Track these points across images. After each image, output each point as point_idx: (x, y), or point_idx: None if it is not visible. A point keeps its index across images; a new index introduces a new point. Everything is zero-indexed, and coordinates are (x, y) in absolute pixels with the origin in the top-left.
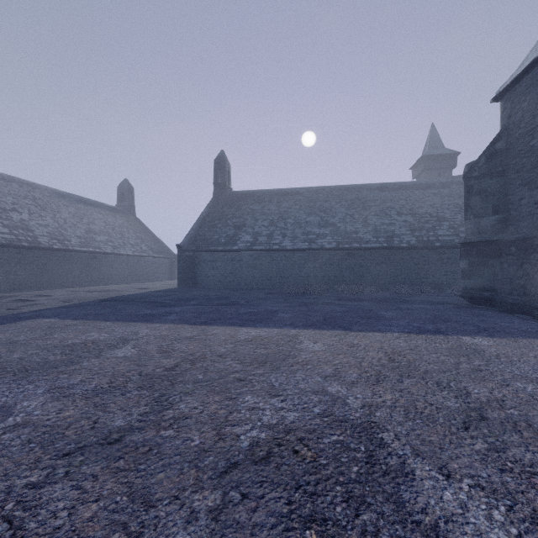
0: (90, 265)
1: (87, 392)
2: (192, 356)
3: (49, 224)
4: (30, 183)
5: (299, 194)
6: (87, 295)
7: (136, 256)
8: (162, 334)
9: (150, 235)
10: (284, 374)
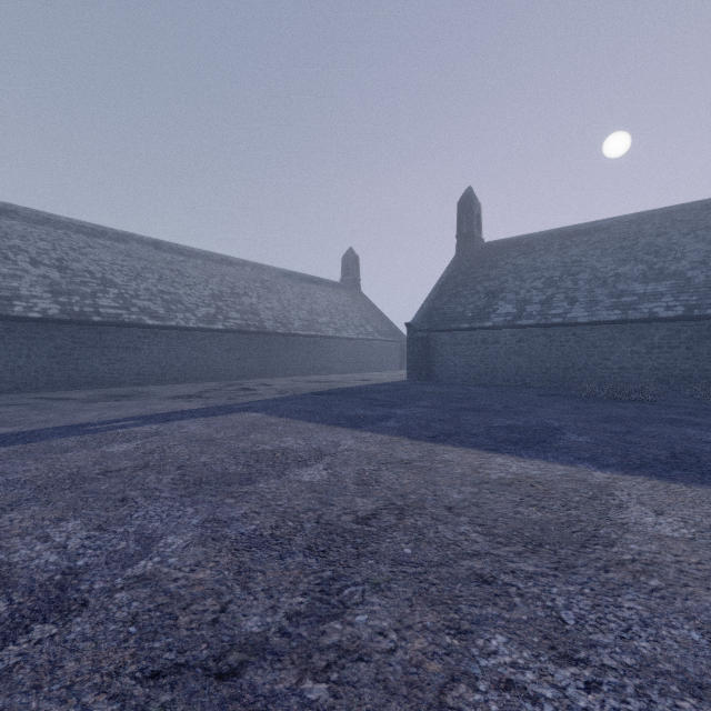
0: (311, 351)
1: (241, 537)
2: (402, 498)
3: (274, 307)
4: (260, 265)
5: (601, 231)
6: (304, 386)
7: (360, 340)
8: (369, 450)
9: (376, 314)
10: (587, 590)
